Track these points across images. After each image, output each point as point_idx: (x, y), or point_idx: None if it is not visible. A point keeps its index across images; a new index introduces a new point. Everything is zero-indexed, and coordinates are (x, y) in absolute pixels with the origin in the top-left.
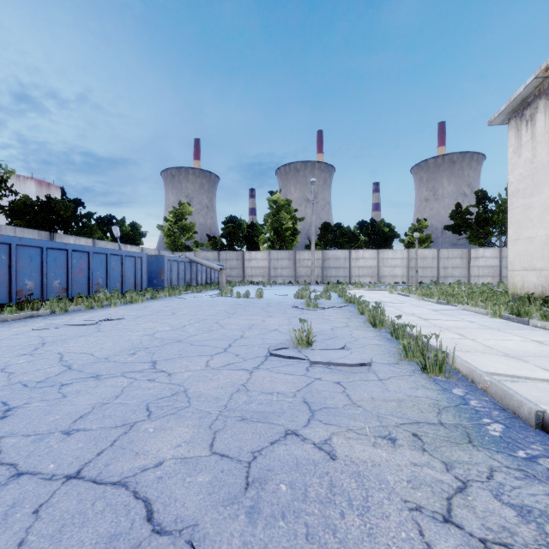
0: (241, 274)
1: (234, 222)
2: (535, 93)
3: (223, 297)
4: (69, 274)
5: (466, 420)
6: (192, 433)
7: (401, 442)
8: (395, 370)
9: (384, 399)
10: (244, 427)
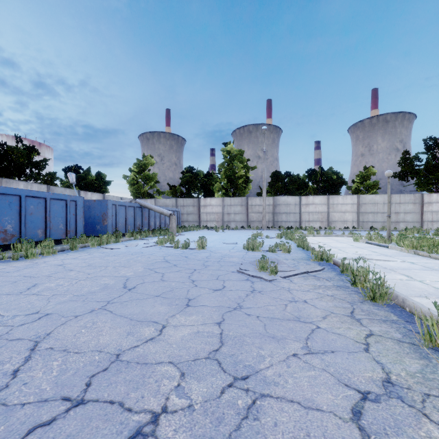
0: (197, 220)
1: (192, 172)
2: None
3: (161, 246)
4: None
5: None
6: None
7: None
8: None
9: None
10: None
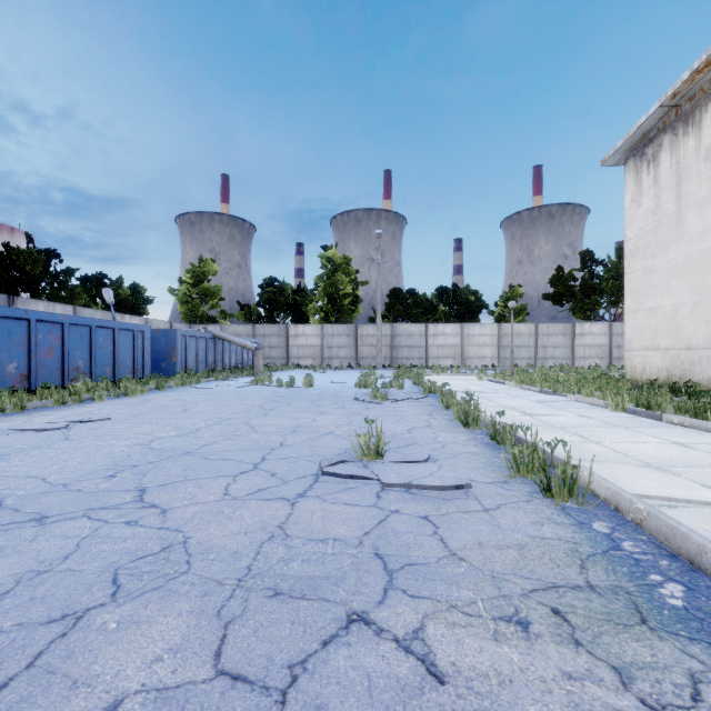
0: (284, 355)
1: (275, 286)
2: (659, 126)
3: (259, 386)
4: (31, 354)
5: (626, 579)
6: (186, 629)
7: (538, 628)
8: (505, 493)
9: (498, 544)
10: (278, 611)
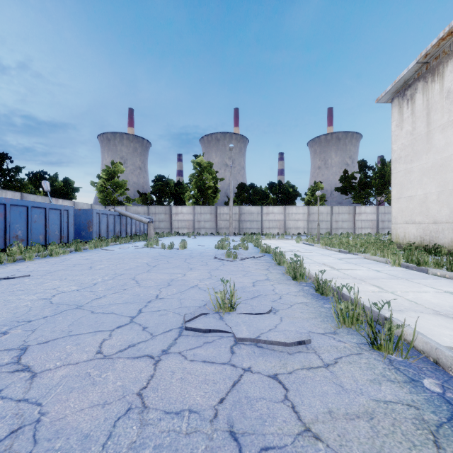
0: (169, 227)
1: (163, 181)
2: (415, 76)
3: (149, 248)
4: None
5: None
6: None
7: None
8: (338, 345)
9: (347, 413)
10: None
